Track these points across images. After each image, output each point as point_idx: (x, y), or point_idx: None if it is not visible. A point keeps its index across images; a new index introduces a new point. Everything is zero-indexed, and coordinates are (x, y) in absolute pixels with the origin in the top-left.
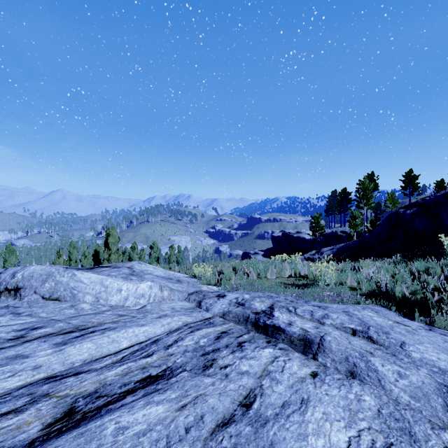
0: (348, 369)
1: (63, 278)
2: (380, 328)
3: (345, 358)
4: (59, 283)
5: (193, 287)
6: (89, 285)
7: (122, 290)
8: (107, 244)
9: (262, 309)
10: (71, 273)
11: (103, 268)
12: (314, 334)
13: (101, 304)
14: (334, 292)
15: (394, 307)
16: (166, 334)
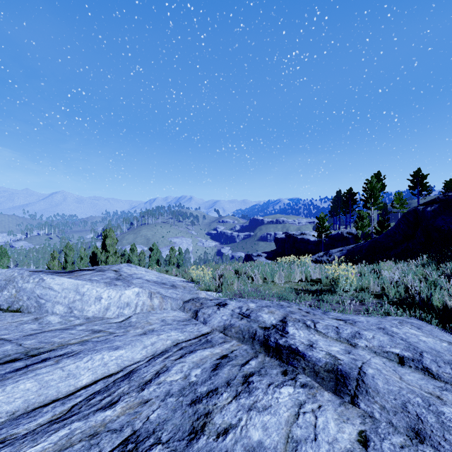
0: (409, 426)
1: (27, 284)
2: (438, 355)
3: (401, 406)
4: (21, 291)
5: (189, 293)
6: (60, 292)
7: (102, 299)
8: (105, 246)
9: (272, 323)
10: (38, 278)
11: (85, 271)
12: (349, 364)
13: (75, 315)
14: (356, 301)
15: (436, 321)
16: (147, 361)
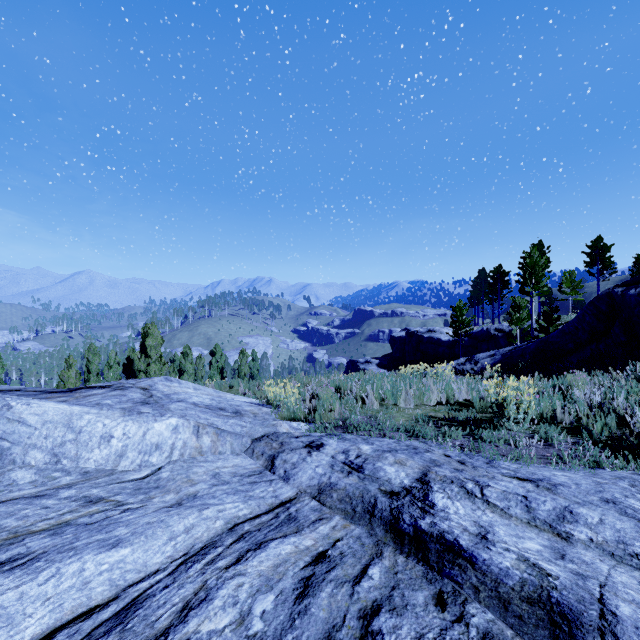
0: None
1: None
2: None
3: None
4: None
5: (263, 425)
6: (38, 428)
7: (113, 438)
8: (144, 348)
9: (403, 484)
10: None
11: (95, 390)
12: (574, 591)
13: (64, 468)
14: (538, 439)
15: None
16: (172, 573)
